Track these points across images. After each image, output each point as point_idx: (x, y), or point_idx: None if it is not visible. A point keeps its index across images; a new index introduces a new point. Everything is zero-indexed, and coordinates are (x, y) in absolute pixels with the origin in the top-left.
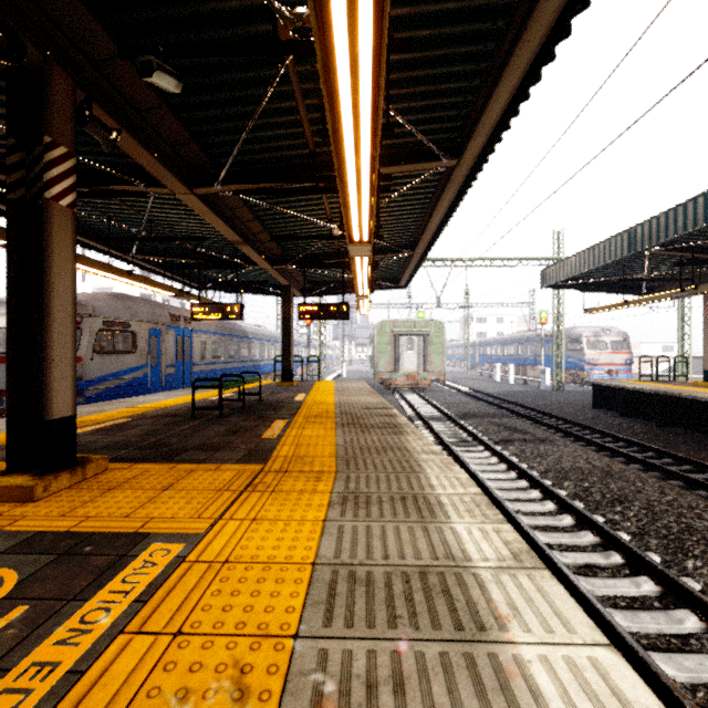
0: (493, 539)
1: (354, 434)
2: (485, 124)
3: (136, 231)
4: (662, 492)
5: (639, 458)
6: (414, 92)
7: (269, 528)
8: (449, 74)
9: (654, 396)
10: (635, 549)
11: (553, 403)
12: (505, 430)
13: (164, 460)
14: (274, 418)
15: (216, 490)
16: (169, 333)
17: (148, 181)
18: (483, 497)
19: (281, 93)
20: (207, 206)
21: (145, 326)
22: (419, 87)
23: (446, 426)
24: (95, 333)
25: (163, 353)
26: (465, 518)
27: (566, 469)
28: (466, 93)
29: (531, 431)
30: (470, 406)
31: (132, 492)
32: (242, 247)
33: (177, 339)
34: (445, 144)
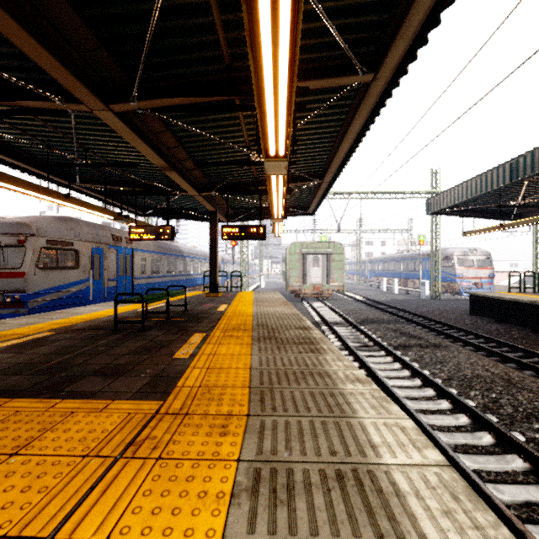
0: None
1: (270, 351)
2: (411, 22)
3: (72, 158)
4: None
5: (532, 365)
6: None
7: None
8: None
9: (529, 306)
10: None
11: (435, 310)
12: (401, 336)
13: (49, 393)
14: (193, 331)
15: (81, 455)
16: (111, 251)
17: (66, 98)
18: (454, 472)
19: None
20: (127, 125)
21: (88, 245)
22: None
23: (348, 331)
24: (39, 251)
25: (105, 269)
26: (450, 536)
27: (469, 377)
28: None
29: (424, 337)
30: (367, 313)
31: None
32: (169, 173)
33: (121, 256)
34: (362, 58)
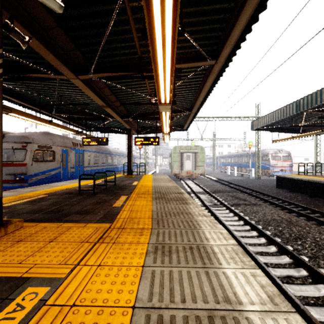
0: (253, 282)
1: (162, 204)
2: (232, 38)
3: (53, 101)
4: (320, 233)
5: (304, 214)
6: (194, 21)
7: (107, 272)
8: (213, 10)
9: (307, 182)
10: (314, 267)
11: (256, 185)
12: (235, 199)
13: (56, 220)
14: (121, 195)
15: (80, 242)
16: (72, 152)
17: (55, 72)
18: (239, 247)
19: (122, 20)
20: (86, 85)
21: (59, 148)
22: (197, 18)
23: (206, 197)
24: (33, 151)
25: (69, 161)
26: (231, 264)
27: (269, 220)
28: (222, 22)
29: (248, 200)
30: (217, 187)
31: (30, 243)
32: (106, 108)
33: (76, 154)
34: (209, 52)
